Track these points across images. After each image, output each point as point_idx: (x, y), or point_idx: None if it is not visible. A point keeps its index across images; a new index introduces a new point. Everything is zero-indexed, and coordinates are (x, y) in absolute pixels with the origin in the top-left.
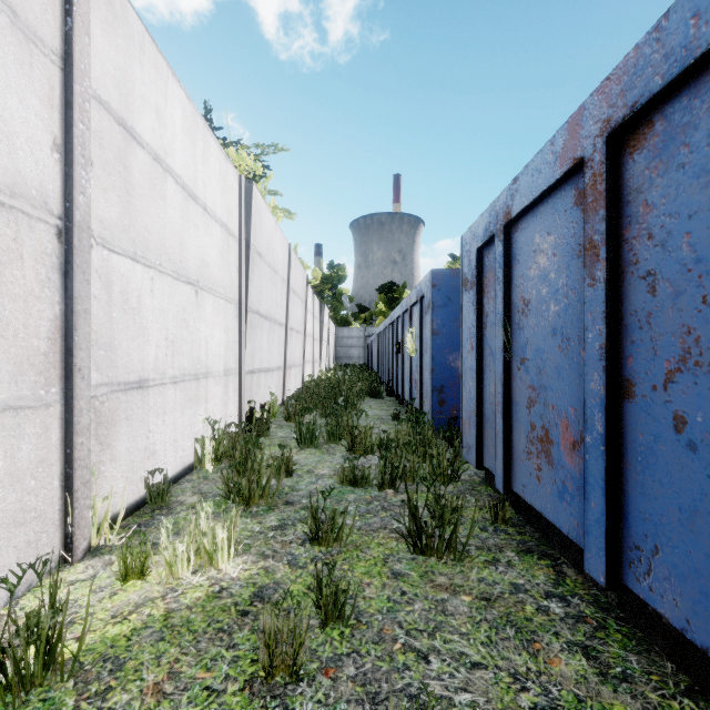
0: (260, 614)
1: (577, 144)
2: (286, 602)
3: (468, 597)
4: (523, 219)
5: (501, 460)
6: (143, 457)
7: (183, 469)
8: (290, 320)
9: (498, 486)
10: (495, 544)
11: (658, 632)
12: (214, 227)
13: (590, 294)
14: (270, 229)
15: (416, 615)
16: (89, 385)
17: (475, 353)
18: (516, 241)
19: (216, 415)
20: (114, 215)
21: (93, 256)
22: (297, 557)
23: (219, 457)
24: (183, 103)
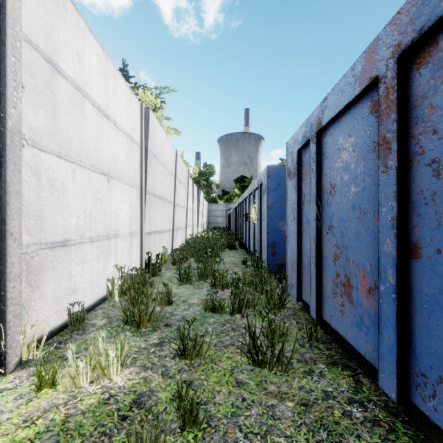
0: (135, 418)
1: (373, 67)
2: (156, 408)
3: (291, 403)
4: (330, 127)
5: (315, 297)
6: (66, 294)
7: (98, 300)
8: (176, 199)
9: (312, 314)
10: (310, 357)
11: (437, 438)
12: (122, 137)
13: (384, 178)
14: (162, 139)
15: (252, 419)
16: (20, 245)
17: (296, 221)
18: (325, 143)
19: (123, 262)
20: (43, 125)
21: (25, 153)
22: (169, 369)
23: (124, 291)
24: (98, 52)
